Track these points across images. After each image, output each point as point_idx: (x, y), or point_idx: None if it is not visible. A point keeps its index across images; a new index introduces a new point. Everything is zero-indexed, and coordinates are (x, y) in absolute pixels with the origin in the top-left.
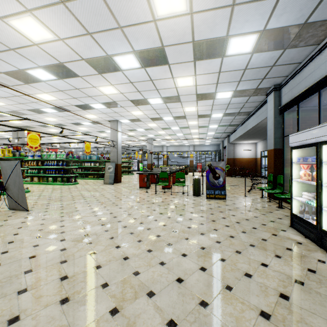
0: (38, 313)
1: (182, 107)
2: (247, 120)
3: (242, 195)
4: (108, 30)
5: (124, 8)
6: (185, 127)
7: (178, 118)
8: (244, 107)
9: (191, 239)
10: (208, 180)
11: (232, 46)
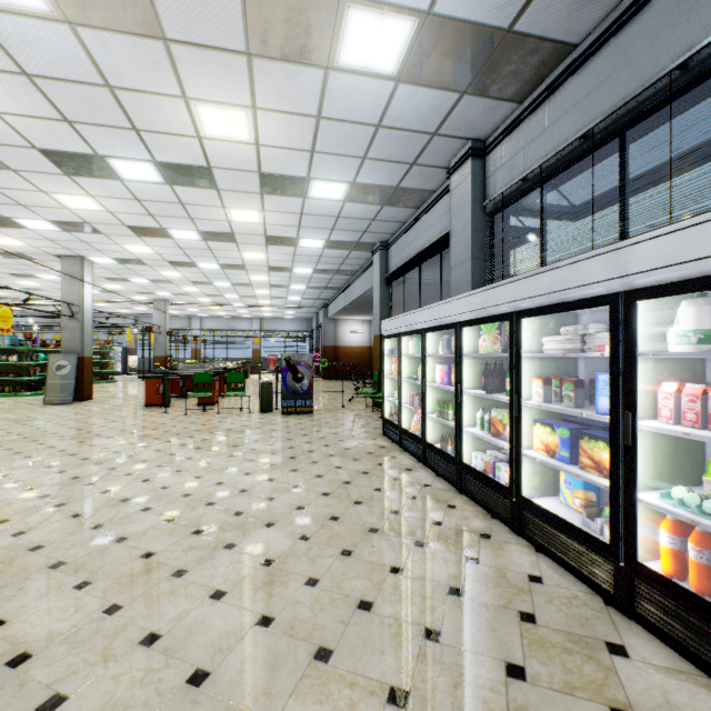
0: (67, 539)
1: (238, 250)
2: (352, 284)
3: (339, 407)
4: (110, 126)
5: (149, 113)
6: (243, 285)
7: (230, 267)
8: (345, 264)
9: (257, 460)
10: (286, 384)
11: (316, 189)
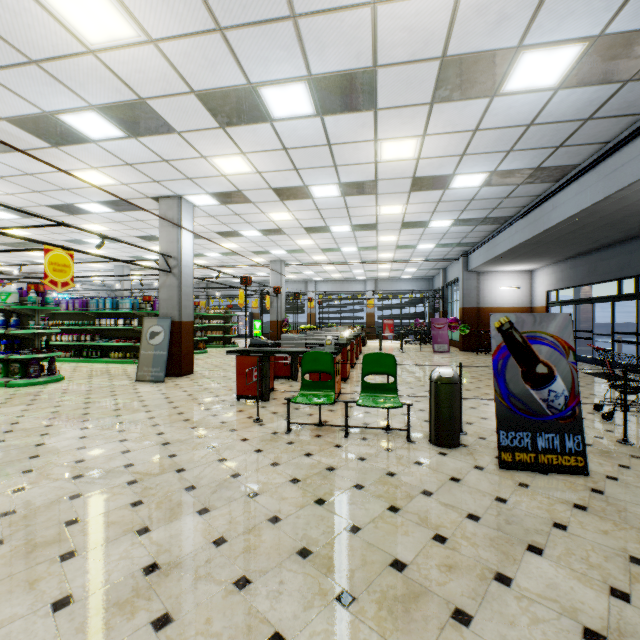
0: None
1: (374, 137)
2: (547, 199)
3: (611, 440)
4: None
5: None
6: (366, 227)
7: (354, 190)
8: (567, 144)
9: None
10: (504, 389)
11: None
